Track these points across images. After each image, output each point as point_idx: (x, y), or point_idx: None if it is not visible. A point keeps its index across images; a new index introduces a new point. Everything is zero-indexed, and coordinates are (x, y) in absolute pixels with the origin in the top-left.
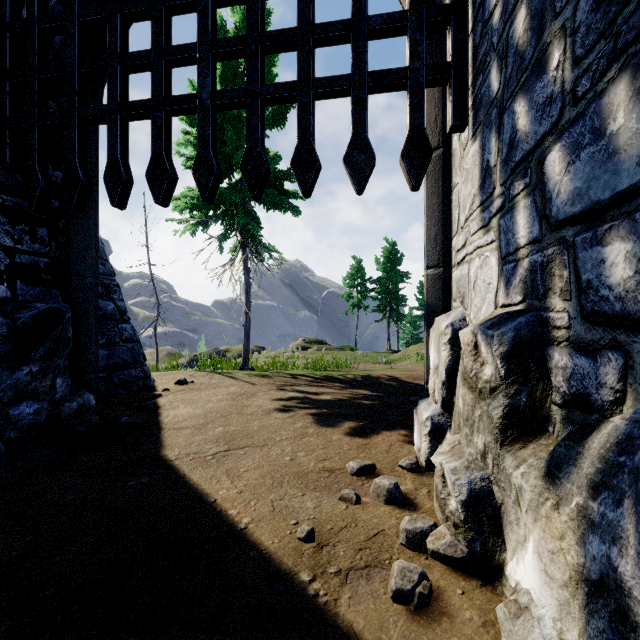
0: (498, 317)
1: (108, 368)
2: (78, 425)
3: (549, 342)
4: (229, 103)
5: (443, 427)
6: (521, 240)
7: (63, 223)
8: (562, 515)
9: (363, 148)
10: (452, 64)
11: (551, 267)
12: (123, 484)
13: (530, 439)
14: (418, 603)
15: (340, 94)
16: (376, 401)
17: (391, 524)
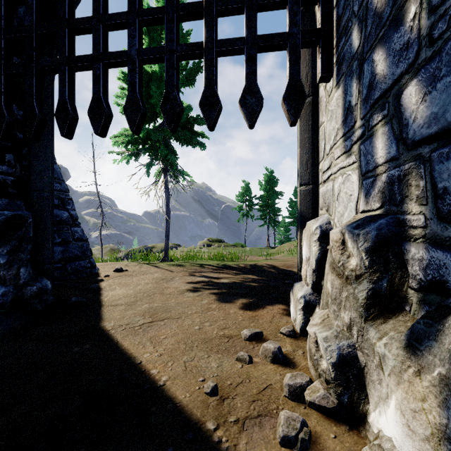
0: (362, 220)
1: (63, 260)
2: (37, 304)
3: (406, 239)
4: (152, 58)
5: (313, 303)
6: (379, 159)
7: (26, 151)
8: (424, 381)
9: (254, 93)
10: (321, 30)
11: (408, 179)
12: (69, 350)
13: (389, 316)
14: (301, 447)
15: (236, 52)
16: (261, 283)
17: (276, 379)
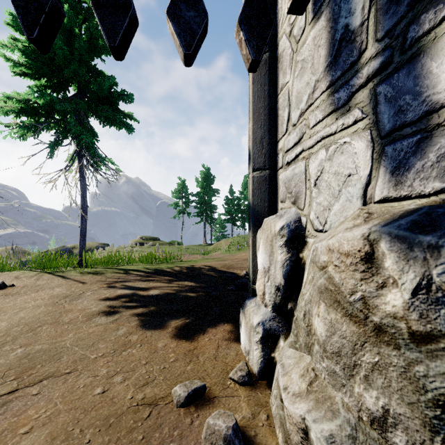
0: (422, 213)
1: None
2: None
3: None
4: None
5: (275, 333)
6: None
7: None
8: None
9: (193, 2)
10: None
11: None
12: None
13: None
14: None
15: None
16: (200, 292)
17: None
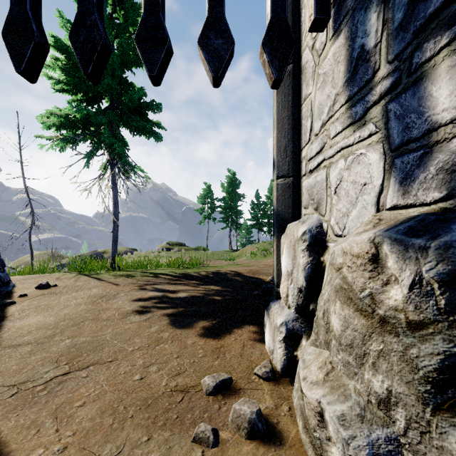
0: (418, 220)
1: None
2: None
3: None
4: None
5: (298, 333)
6: (443, 115)
7: None
8: None
9: (221, 31)
10: None
11: None
12: None
13: None
14: None
15: None
16: (226, 296)
17: None
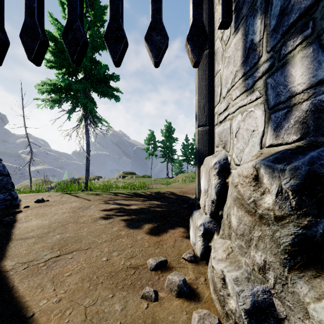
0: (281, 153)
1: None
2: None
3: None
4: None
5: (211, 230)
6: (298, 87)
7: None
8: None
9: (159, 30)
10: None
11: None
12: None
13: None
14: None
15: None
16: (164, 208)
17: (183, 320)
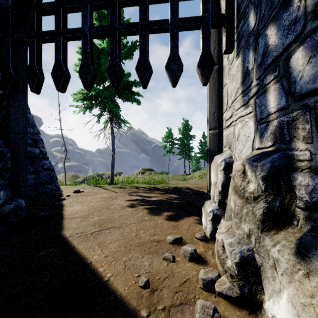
0: (258, 155)
1: (35, 184)
2: (13, 218)
3: (294, 169)
4: (100, 34)
5: (219, 216)
6: (271, 109)
7: (5, 103)
8: (312, 282)
9: (176, 61)
10: (225, 15)
11: (295, 123)
12: (36, 253)
13: (281, 228)
14: None
15: (163, 30)
16: (180, 200)
17: (193, 274)
